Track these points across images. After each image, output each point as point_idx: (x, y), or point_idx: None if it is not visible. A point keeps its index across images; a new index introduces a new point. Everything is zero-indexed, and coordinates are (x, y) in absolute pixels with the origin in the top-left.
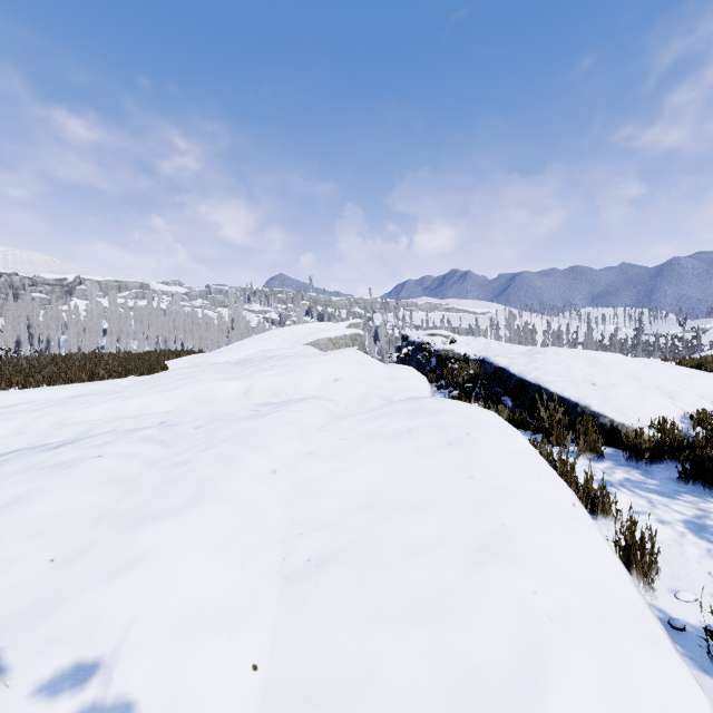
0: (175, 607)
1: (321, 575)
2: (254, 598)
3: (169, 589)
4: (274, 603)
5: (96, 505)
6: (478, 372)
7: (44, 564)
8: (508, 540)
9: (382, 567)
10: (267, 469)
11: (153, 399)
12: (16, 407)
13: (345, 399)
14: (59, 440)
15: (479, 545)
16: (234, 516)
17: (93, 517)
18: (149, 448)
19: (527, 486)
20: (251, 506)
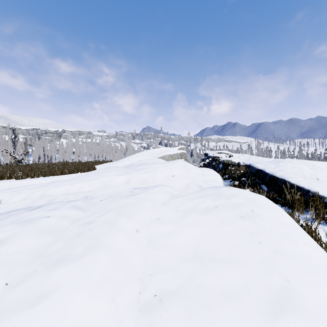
0: None
1: (163, 308)
2: (119, 324)
3: (62, 319)
4: None
5: (40, 246)
6: (245, 171)
7: (1, 286)
8: (295, 295)
9: (204, 308)
10: (133, 229)
11: (83, 184)
12: (26, 187)
13: (178, 186)
14: (39, 204)
15: (273, 297)
16: (111, 262)
17: (36, 254)
18: (75, 212)
19: (298, 249)
20: (121, 254)
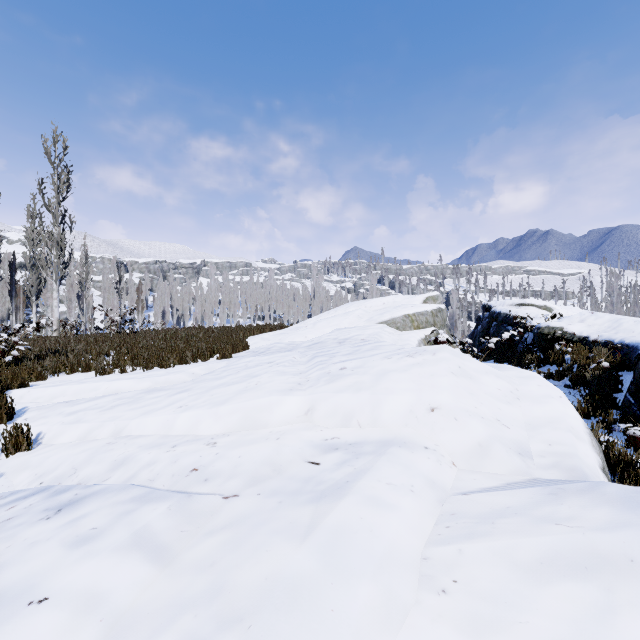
0: None
1: None
2: None
3: None
4: None
5: None
6: (612, 363)
7: None
8: None
9: None
10: None
11: (202, 415)
12: (100, 400)
13: (450, 445)
14: (96, 470)
15: None
16: None
17: None
18: (131, 571)
19: None
20: None
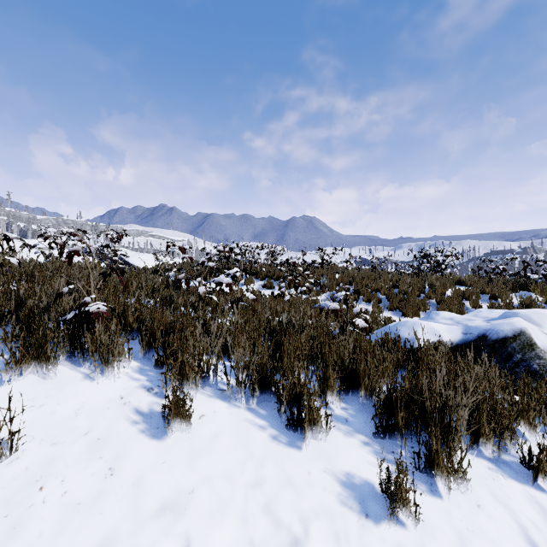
0: None
1: None
2: None
3: None
4: None
5: None
6: None
7: None
8: None
9: None
10: None
11: None
12: None
13: None
14: None
15: None
16: None
17: None
18: None
19: None
20: None
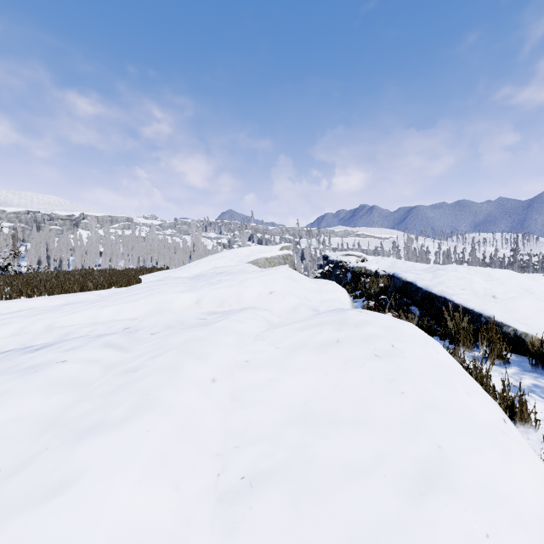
0: (100, 541)
1: (254, 496)
2: (186, 523)
3: (97, 518)
4: (207, 527)
5: (52, 410)
6: (387, 285)
7: None
8: (448, 466)
9: (317, 491)
10: (207, 378)
11: (122, 308)
12: (19, 312)
13: (279, 309)
14: (44, 342)
15: (418, 471)
16: (172, 429)
17: (46, 423)
18: (109, 353)
19: (457, 402)
20: (189, 417)
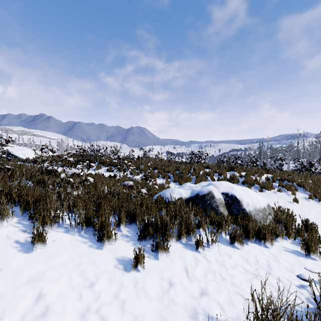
0: None
1: None
2: None
3: None
4: None
5: None
6: None
7: None
8: None
9: None
10: None
11: None
12: None
13: None
14: None
15: None
16: None
17: None
18: None
19: None
20: None
